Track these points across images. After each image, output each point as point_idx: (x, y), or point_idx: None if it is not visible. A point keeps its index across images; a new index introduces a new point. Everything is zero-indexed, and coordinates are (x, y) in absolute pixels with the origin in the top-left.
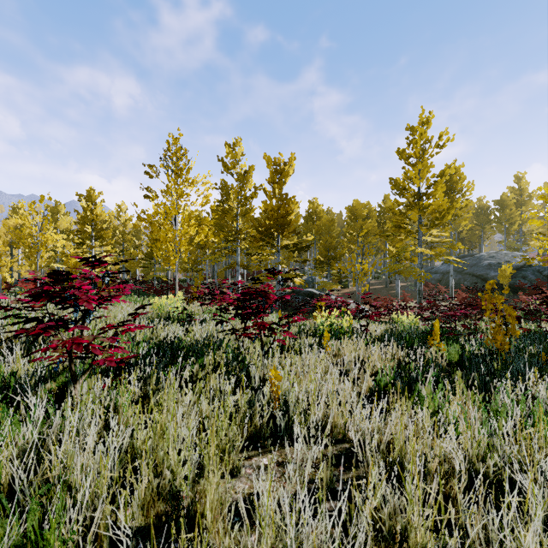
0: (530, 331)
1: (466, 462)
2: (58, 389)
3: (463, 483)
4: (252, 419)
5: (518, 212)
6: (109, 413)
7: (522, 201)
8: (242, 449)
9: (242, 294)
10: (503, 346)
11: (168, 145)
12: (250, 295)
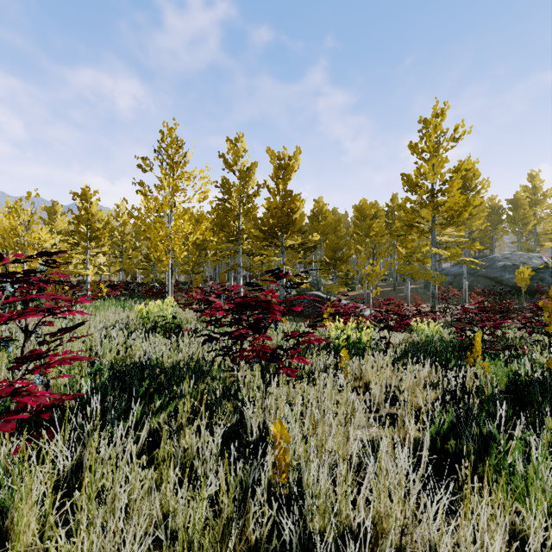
0: None
1: None
2: None
3: None
4: (242, 528)
5: (532, 212)
6: None
7: (536, 200)
8: None
9: (235, 304)
10: None
11: (162, 135)
12: (246, 307)
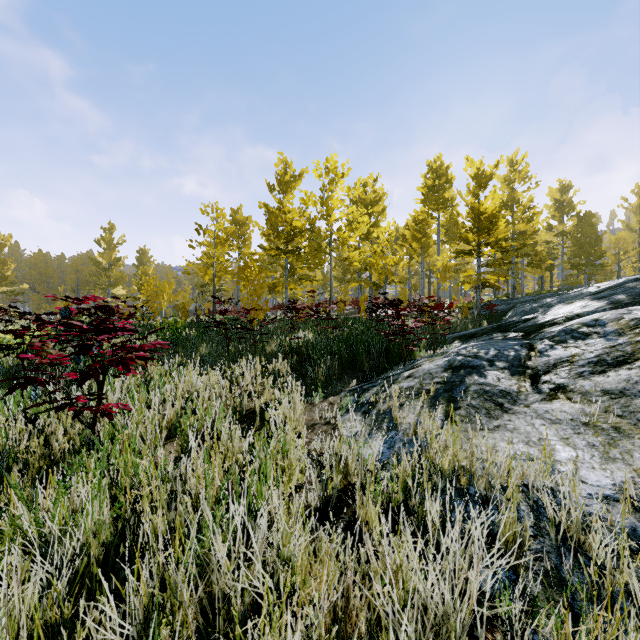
0: None
1: None
2: None
3: None
4: None
5: None
6: None
7: None
8: None
9: None
10: None
11: None
12: None
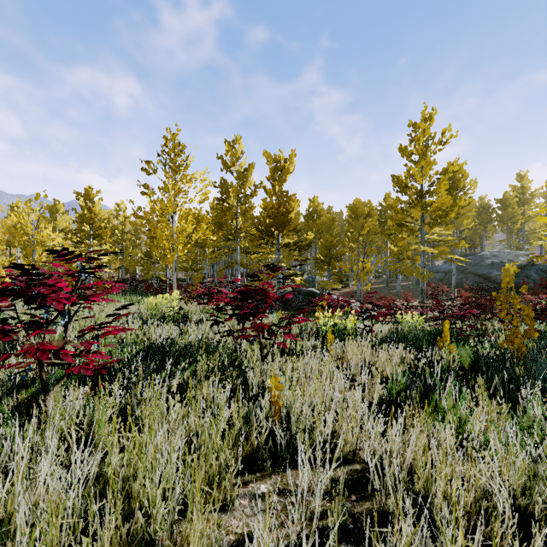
0: (541, 332)
1: (510, 499)
2: (30, 399)
3: (507, 524)
4: (248, 436)
5: (520, 211)
6: (82, 430)
7: (525, 200)
8: (237, 472)
9: (239, 292)
10: (521, 349)
11: (165, 140)
12: (248, 294)
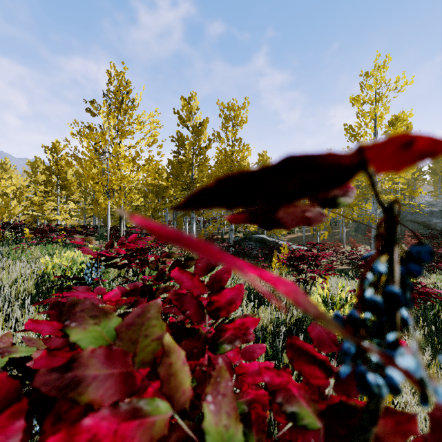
0: None
1: None
2: None
3: None
4: None
5: None
6: None
7: None
8: None
9: None
10: None
11: (109, 76)
12: None
